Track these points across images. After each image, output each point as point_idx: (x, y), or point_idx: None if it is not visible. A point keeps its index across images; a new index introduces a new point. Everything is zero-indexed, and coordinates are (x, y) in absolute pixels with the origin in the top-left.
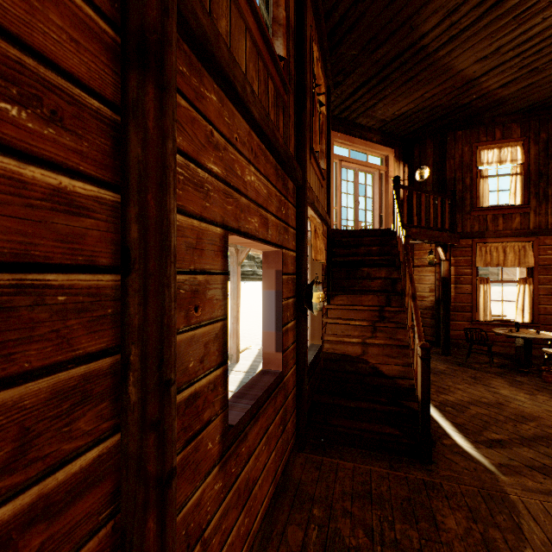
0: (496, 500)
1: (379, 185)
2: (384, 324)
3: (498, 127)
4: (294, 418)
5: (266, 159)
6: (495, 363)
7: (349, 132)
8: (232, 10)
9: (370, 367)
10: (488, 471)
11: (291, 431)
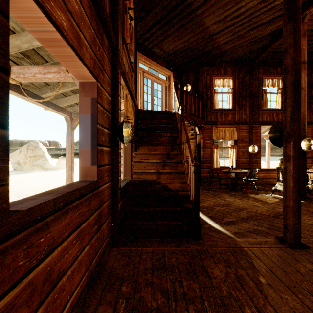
0: (238, 252)
1: (165, 92)
2: (170, 161)
3: (222, 68)
4: (109, 222)
5: None
6: (222, 188)
7: (148, 56)
8: None
9: (162, 186)
10: (230, 237)
11: (106, 232)
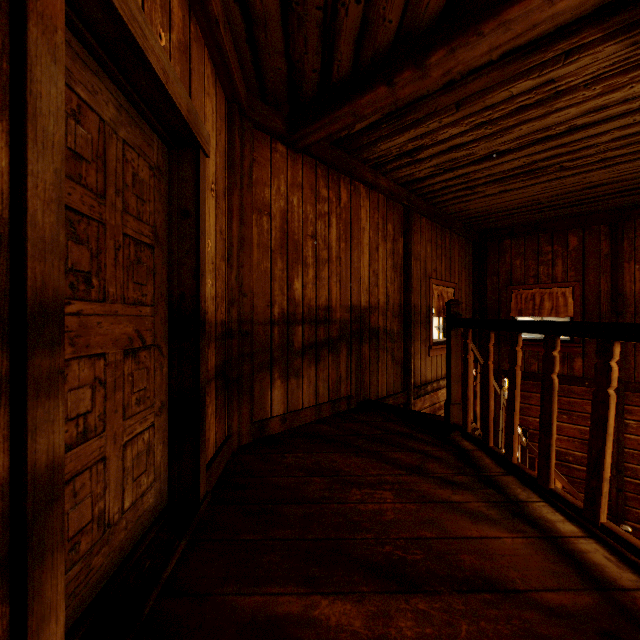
0: None
1: None
2: None
3: None
4: None
5: None
6: None
7: None
8: None
9: None
10: None
11: None
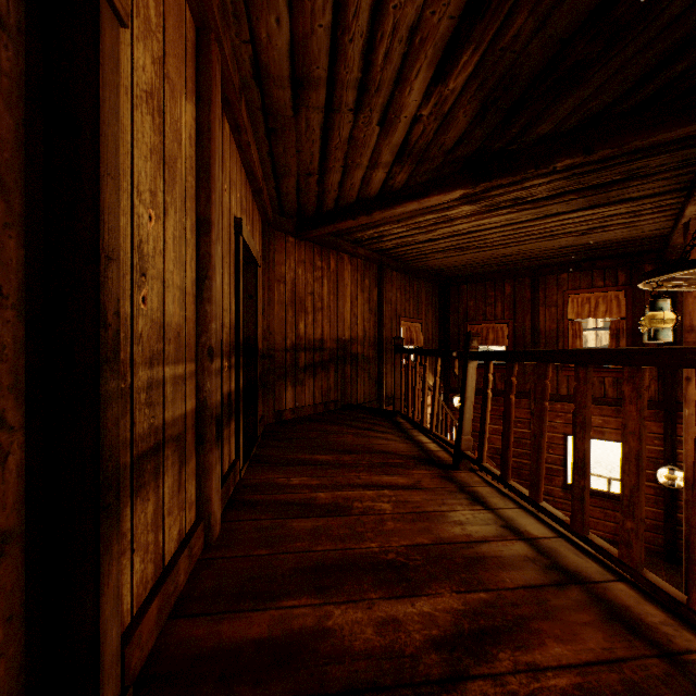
0: None
1: None
2: None
3: None
4: (658, 539)
5: (601, 409)
6: None
7: None
8: (569, 378)
9: None
10: None
11: (648, 539)
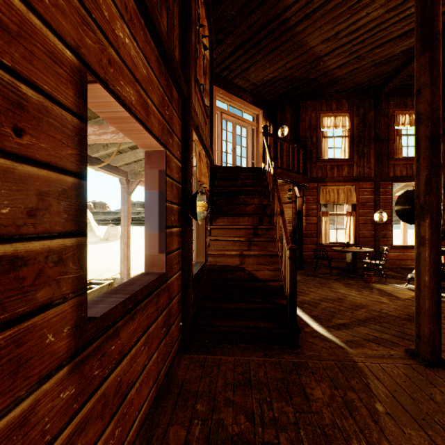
0: (349, 368)
1: (252, 138)
2: (258, 239)
3: (334, 101)
4: (179, 322)
5: (145, 38)
6: (333, 273)
7: (228, 90)
8: None
9: (247, 274)
10: (340, 347)
11: (175, 334)
